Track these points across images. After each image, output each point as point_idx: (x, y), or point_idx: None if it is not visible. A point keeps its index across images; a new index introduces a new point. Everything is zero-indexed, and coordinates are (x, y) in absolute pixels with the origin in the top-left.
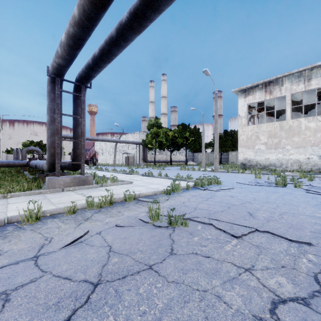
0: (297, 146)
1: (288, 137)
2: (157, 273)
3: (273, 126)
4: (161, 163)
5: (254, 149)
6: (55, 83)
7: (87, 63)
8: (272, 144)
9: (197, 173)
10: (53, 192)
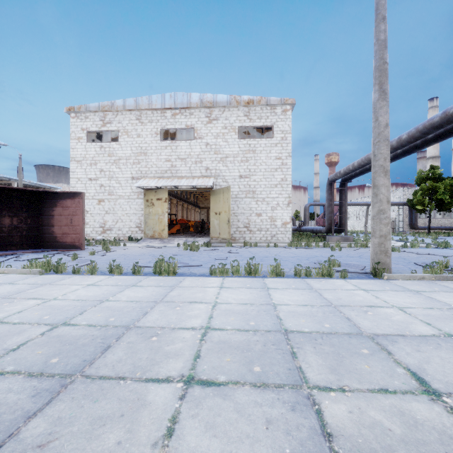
0: None
1: None
2: None
3: None
4: (447, 230)
5: None
6: (331, 185)
7: (350, 174)
8: None
9: None
10: (331, 243)
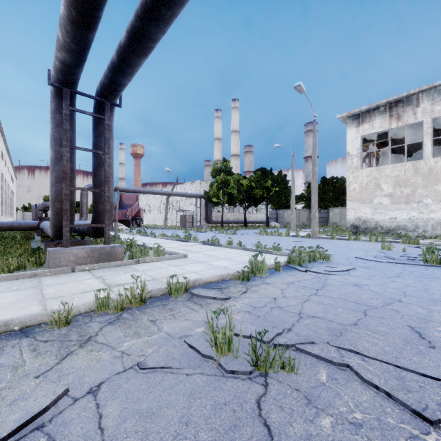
0: None
1: (427, 185)
2: None
3: (403, 168)
4: (231, 224)
5: (371, 204)
6: (62, 96)
7: (110, 62)
8: (400, 196)
9: (286, 240)
10: (57, 273)
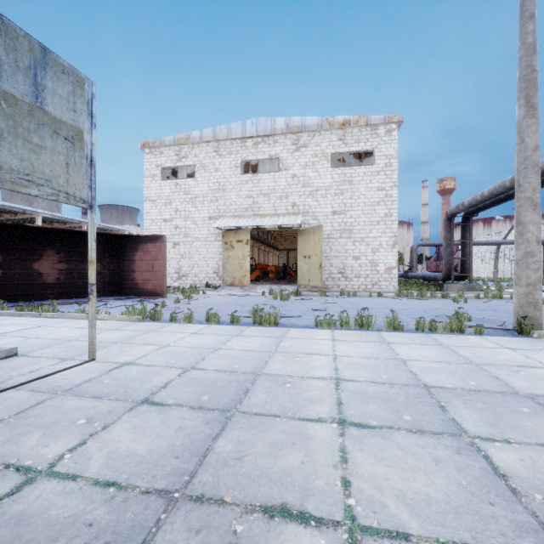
0: None
1: None
2: None
3: None
4: None
5: None
6: (451, 220)
7: (477, 206)
8: None
9: None
10: (451, 293)
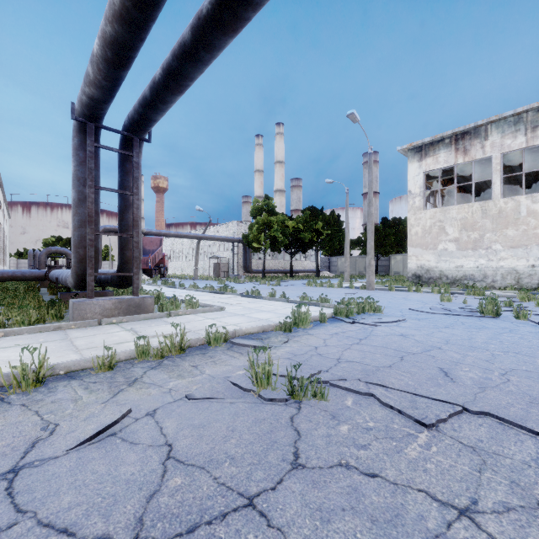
0: (512, 245)
1: (496, 228)
2: (264, 520)
3: (470, 209)
4: (275, 274)
5: (435, 250)
6: (87, 132)
7: (141, 96)
8: (467, 241)
9: (338, 291)
10: (83, 326)
